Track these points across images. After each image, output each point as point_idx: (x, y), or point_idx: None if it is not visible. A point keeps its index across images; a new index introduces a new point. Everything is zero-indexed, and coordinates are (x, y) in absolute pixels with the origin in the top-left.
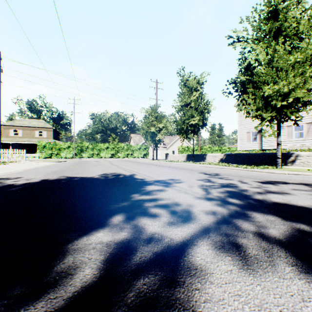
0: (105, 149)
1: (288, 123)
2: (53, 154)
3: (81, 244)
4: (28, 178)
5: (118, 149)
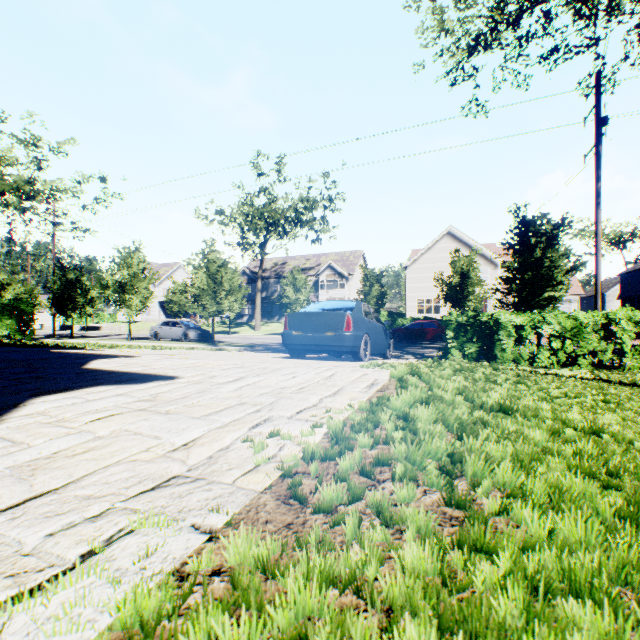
0: None
1: None
2: None
3: None
4: None
5: None
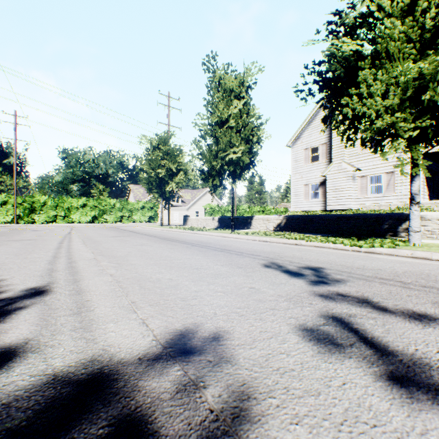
0: (79, 208)
1: (361, 172)
2: None
3: None
4: None
5: (104, 209)
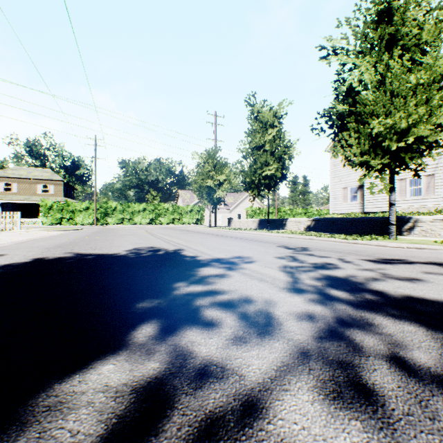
0: (140, 211)
1: (400, 175)
2: (63, 219)
3: (64, 395)
4: (13, 256)
5: (159, 212)
